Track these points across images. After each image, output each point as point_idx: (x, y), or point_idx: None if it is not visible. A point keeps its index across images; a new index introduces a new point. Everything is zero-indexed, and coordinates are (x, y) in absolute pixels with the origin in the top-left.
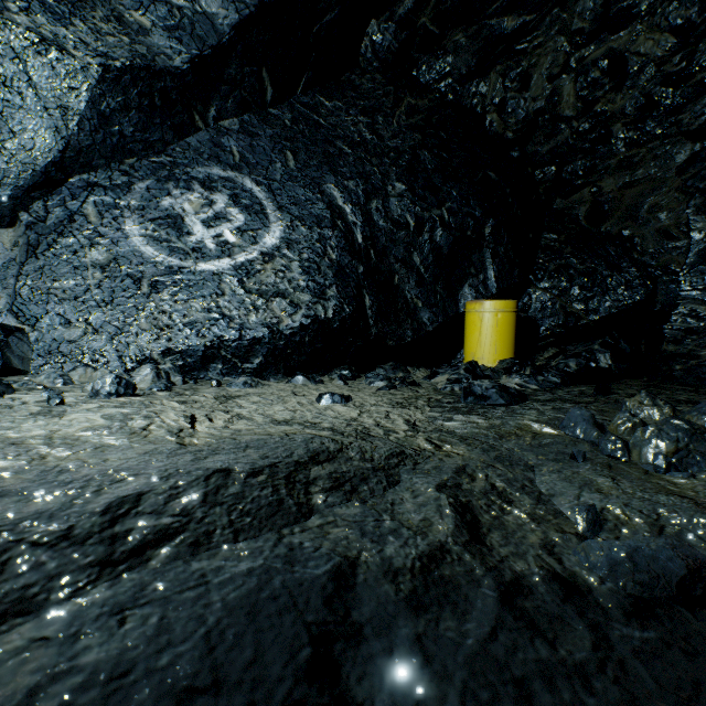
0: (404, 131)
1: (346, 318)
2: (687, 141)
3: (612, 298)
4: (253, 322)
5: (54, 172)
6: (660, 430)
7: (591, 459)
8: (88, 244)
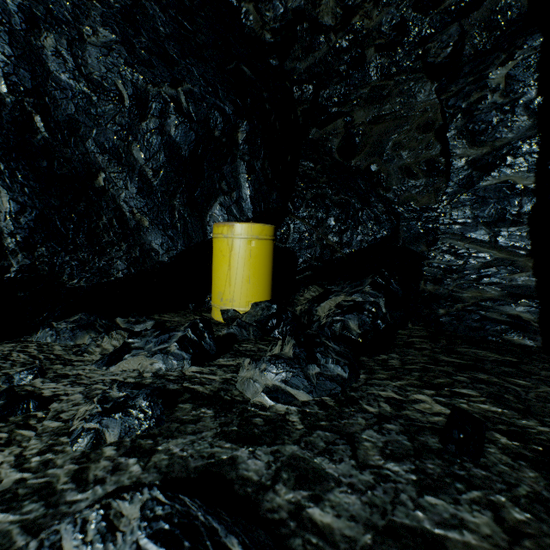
0: None
1: None
2: (428, 80)
3: (364, 232)
4: None
5: None
6: None
7: None
8: None
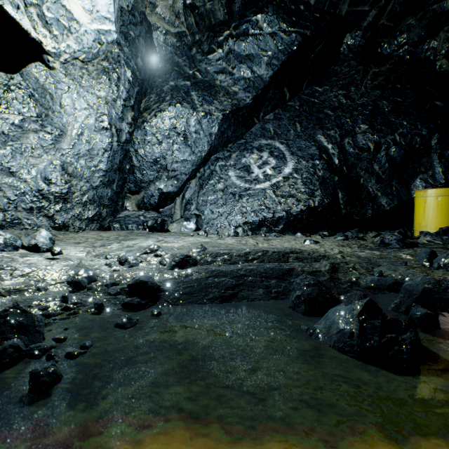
0: (368, 92)
1: (325, 205)
2: None
3: None
4: (278, 209)
5: (207, 157)
6: (447, 255)
7: (410, 265)
8: (217, 182)
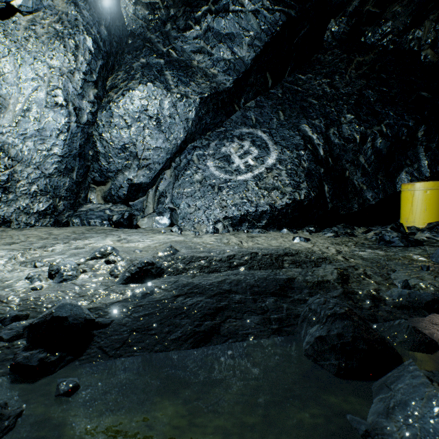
0: (353, 81)
1: (312, 199)
2: None
3: None
4: (262, 203)
5: (183, 145)
6: None
7: (433, 270)
8: (195, 173)
